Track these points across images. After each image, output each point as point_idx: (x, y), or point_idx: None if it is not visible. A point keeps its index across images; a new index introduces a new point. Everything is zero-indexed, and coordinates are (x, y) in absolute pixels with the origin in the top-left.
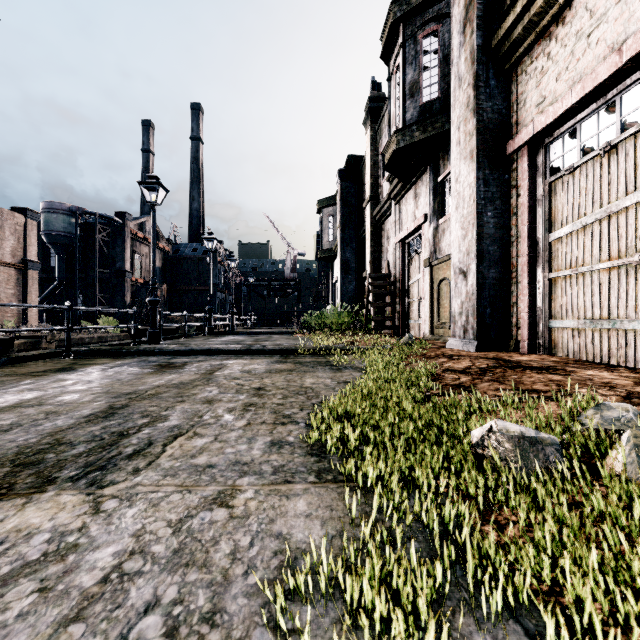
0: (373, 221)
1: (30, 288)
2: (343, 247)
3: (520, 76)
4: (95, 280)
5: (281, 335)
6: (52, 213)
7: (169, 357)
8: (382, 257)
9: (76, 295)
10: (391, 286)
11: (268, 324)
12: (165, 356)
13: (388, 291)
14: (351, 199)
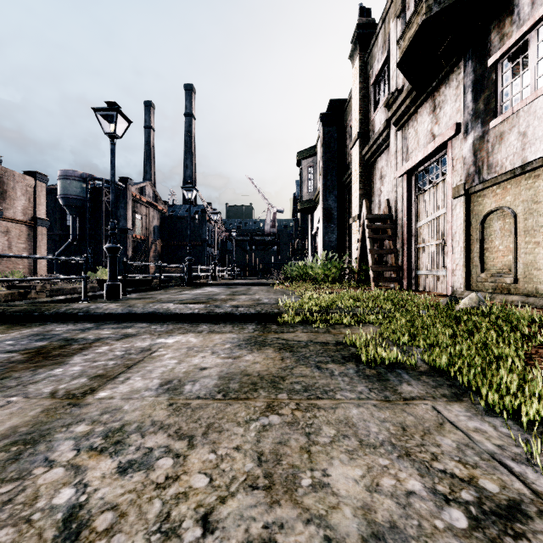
0: (362, 161)
1: (39, 243)
2: (325, 195)
3: None
4: (102, 237)
5: (261, 287)
6: (66, 179)
7: (91, 325)
8: (372, 200)
9: (86, 250)
10: (393, 229)
11: (250, 275)
12: (89, 322)
13: (390, 235)
14: (334, 144)
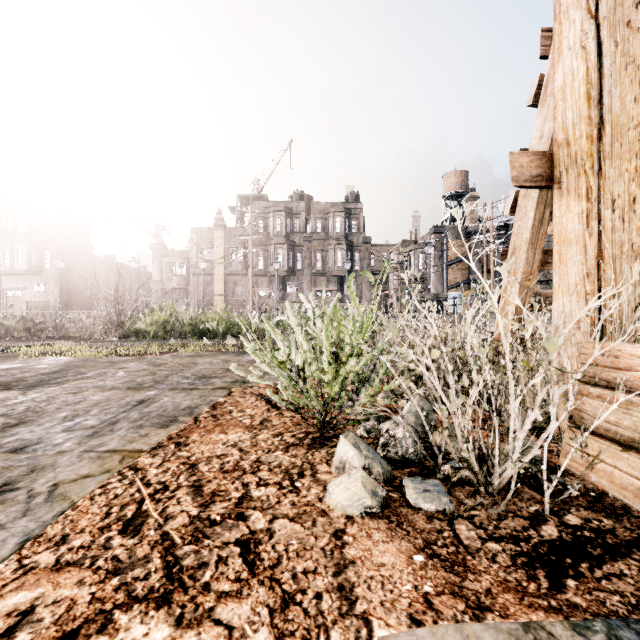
0: None
1: None
2: None
3: (2, 278)
4: None
5: None
6: None
7: None
8: None
9: None
10: None
11: None
12: None
13: None
14: None
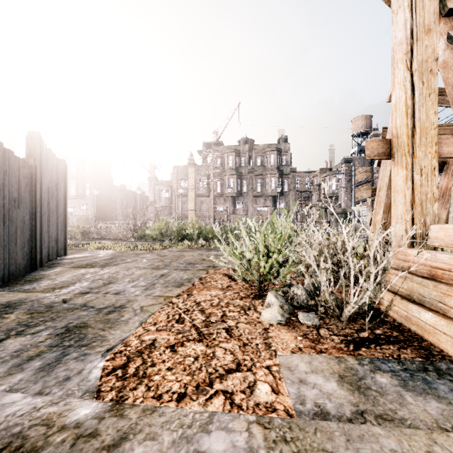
0: None
1: None
2: None
3: None
4: None
5: None
6: None
7: None
8: None
9: None
10: None
11: None
12: None
13: None
14: None
